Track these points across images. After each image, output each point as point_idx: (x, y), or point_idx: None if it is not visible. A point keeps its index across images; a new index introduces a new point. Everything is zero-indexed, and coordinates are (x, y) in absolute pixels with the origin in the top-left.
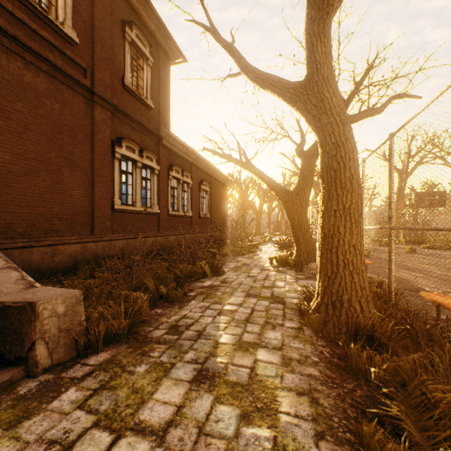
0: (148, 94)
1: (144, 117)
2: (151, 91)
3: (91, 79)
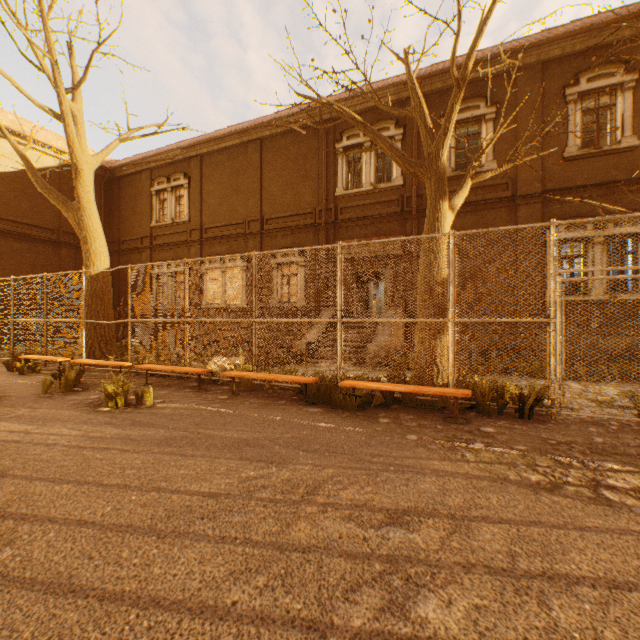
0: (624, 132)
1: (613, 170)
2: (635, 121)
3: (515, 185)
